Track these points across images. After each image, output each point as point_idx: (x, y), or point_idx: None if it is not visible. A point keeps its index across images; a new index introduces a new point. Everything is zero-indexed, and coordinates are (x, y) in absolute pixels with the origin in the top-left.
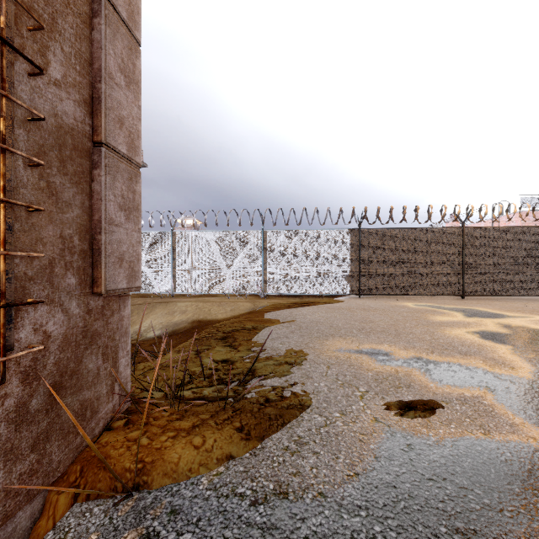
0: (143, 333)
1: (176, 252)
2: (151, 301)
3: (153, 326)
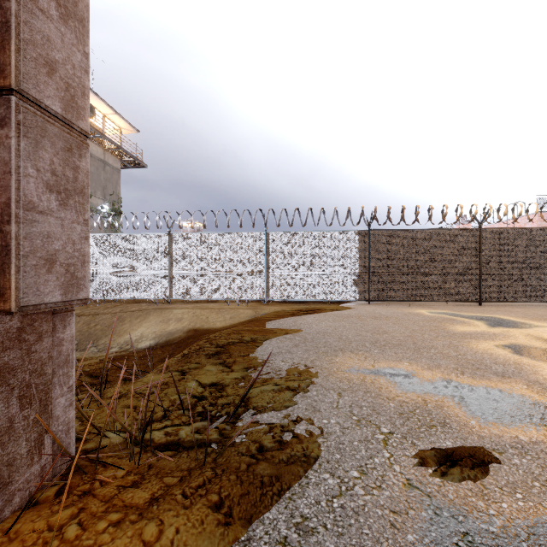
0: (134, 343)
1: (173, 255)
2: (145, 308)
3: (146, 335)
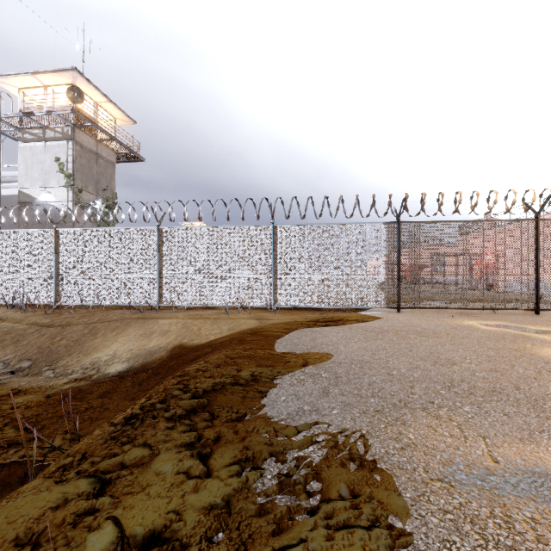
0: (102, 365)
1: (163, 253)
2: (128, 316)
3: (119, 354)
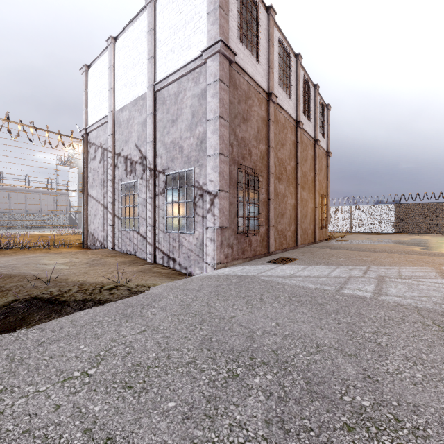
0: None
1: None
2: None
3: None
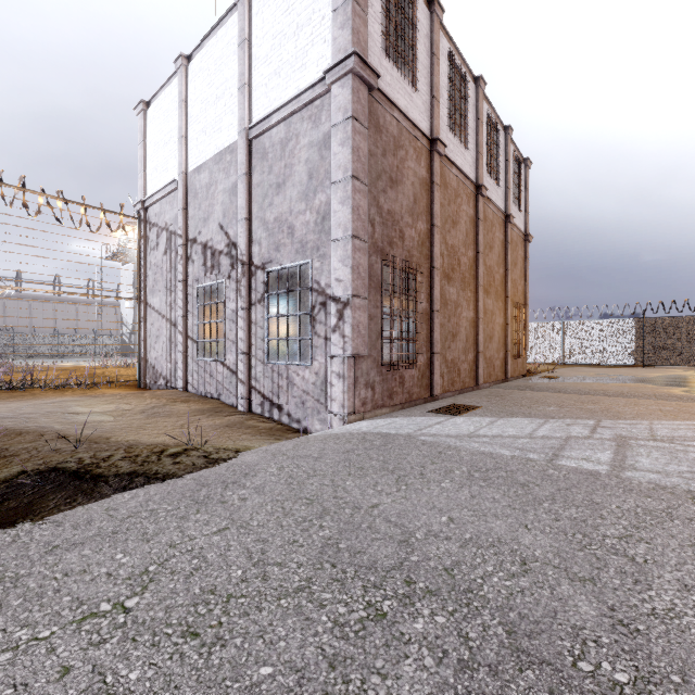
0: None
1: None
2: None
3: None
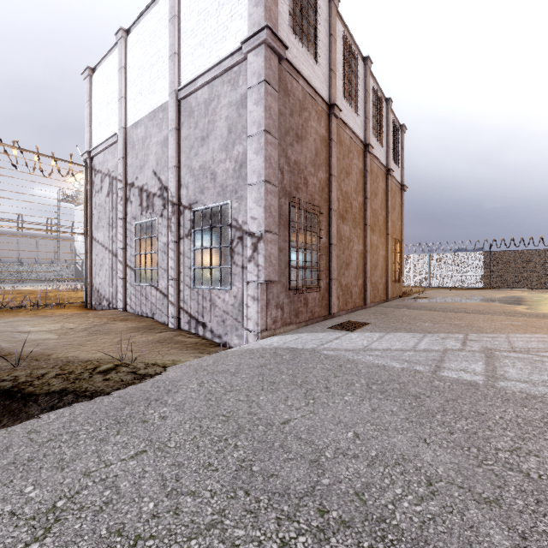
0: None
1: None
2: None
3: None
